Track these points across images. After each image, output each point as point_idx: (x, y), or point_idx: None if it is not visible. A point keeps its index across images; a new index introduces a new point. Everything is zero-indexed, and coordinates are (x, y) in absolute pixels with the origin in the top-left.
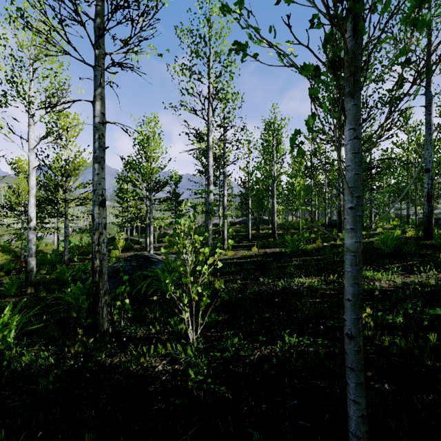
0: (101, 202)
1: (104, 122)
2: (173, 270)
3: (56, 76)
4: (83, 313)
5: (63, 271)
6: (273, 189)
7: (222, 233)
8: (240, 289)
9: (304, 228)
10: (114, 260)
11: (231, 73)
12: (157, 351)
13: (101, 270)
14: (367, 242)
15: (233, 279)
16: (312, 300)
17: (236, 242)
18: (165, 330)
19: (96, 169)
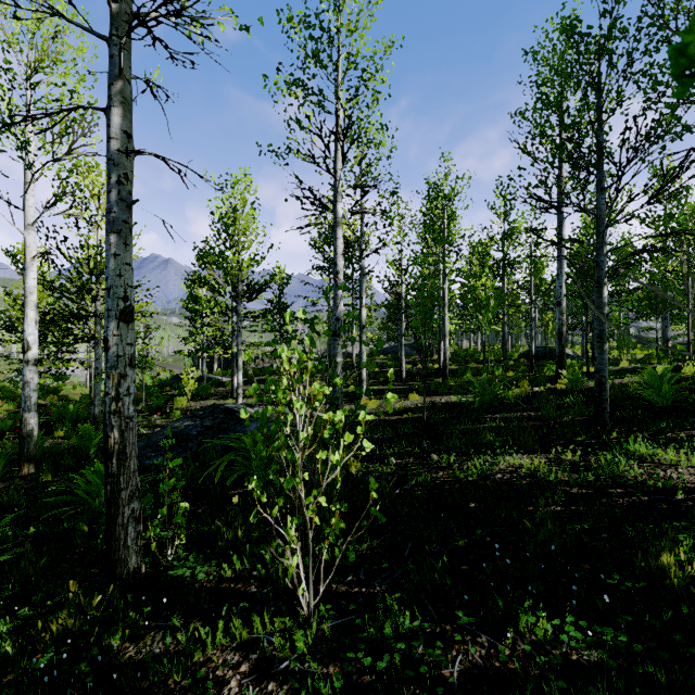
0: (123, 312)
1: (129, 150)
2: (273, 437)
3: (73, 97)
4: (100, 524)
5: (87, 435)
6: (442, 296)
7: (356, 369)
8: (396, 477)
9: (493, 360)
10: (177, 415)
11: (375, 92)
12: (231, 633)
13: (123, 450)
14: (612, 385)
15: (381, 454)
16: (546, 507)
17: (380, 385)
18: (253, 571)
19: (111, 244)
